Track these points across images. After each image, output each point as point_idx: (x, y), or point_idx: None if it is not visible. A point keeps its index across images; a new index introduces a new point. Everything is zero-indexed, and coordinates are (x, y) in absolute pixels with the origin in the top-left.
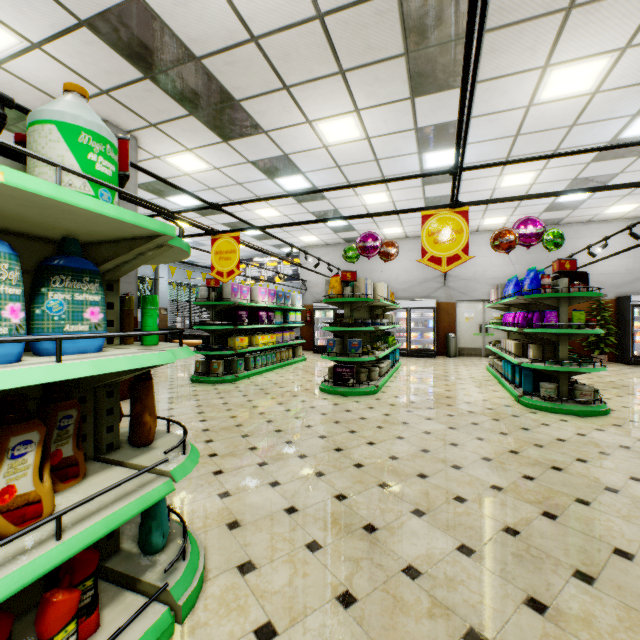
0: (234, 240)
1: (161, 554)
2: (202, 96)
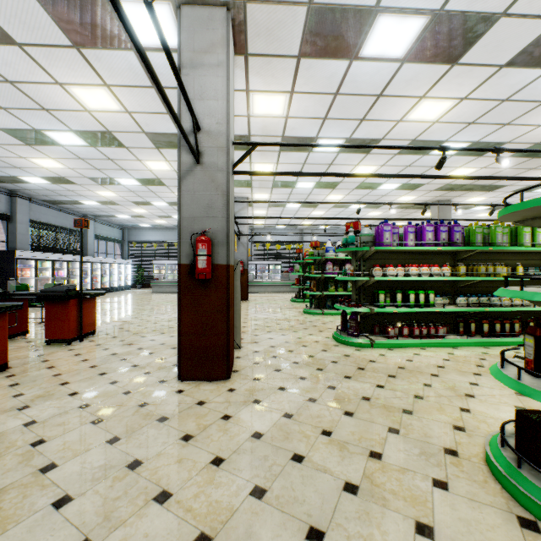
0: None
1: None
2: (473, 188)
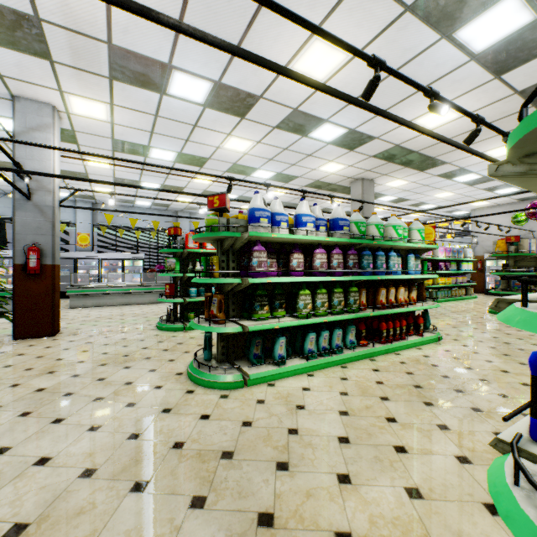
0: (431, 228)
1: (428, 330)
2: (414, 161)
